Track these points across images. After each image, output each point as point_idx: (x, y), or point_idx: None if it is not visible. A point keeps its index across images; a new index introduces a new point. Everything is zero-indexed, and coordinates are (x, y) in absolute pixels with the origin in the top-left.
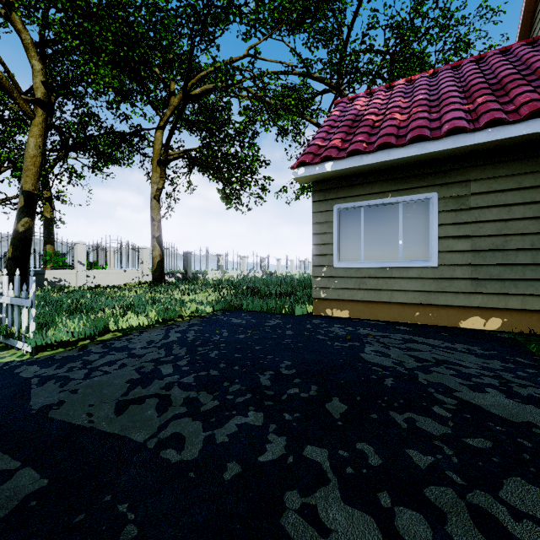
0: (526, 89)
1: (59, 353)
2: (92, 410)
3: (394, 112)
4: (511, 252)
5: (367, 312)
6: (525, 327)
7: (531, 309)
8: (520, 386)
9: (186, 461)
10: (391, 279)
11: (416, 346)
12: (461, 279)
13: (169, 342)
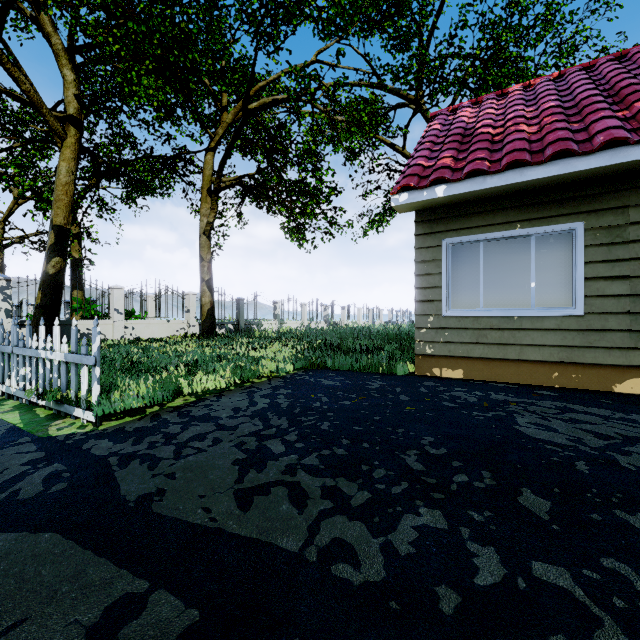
0: None
1: (128, 423)
2: (206, 503)
3: (519, 123)
4: None
5: (488, 372)
6: None
7: None
8: None
9: (374, 584)
10: (521, 331)
11: (581, 417)
12: (616, 331)
13: (259, 409)
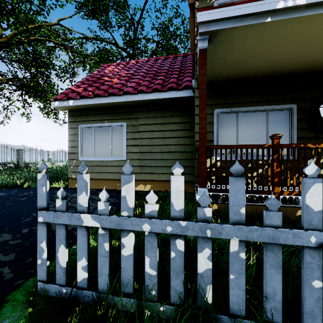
0: (160, 78)
1: None
2: None
3: (115, 78)
4: (154, 153)
5: (96, 185)
6: (159, 188)
7: (160, 180)
8: None
9: None
10: (107, 167)
11: None
12: (136, 166)
13: None
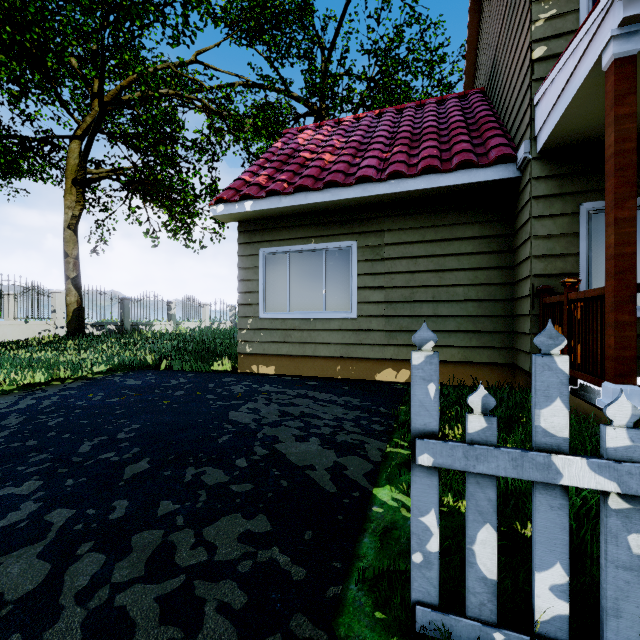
0: (430, 145)
1: None
2: None
3: (326, 152)
4: (417, 304)
5: (292, 367)
6: None
7: None
8: (345, 434)
9: None
10: (315, 331)
11: (300, 401)
12: (377, 331)
13: (10, 411)
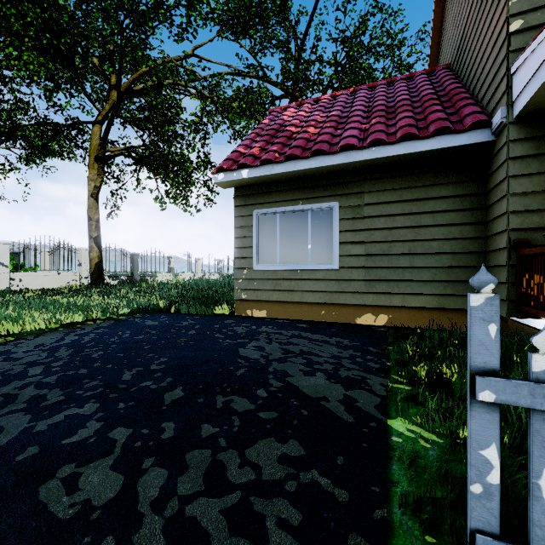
0: (406, 115)
1: None
2: None
3: (309, 125)
4: (395, 257)
5: (282, 312)
6: (405, 322)
7: (408, 306)
8: (346, 370)
9: None
10: (302, 281)
11: (297, 340)
12: (357, 280)
13: (59, 344)
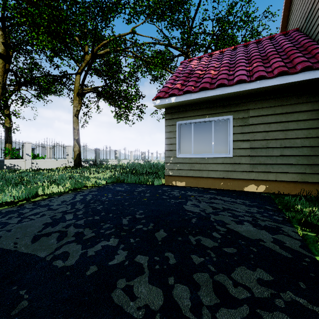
0: (278, 60)
1: (5, 208)
2: (17, 241)
3: (210, 69)
4: (270, 149)
5: (195, 183)
6: (277, 190)
7: (280, 180)
8: (262, 221)
9: (66, 266)
10: (208, 164)
11: (215, 201)
12: (245, 164)
13: (74, 201)
